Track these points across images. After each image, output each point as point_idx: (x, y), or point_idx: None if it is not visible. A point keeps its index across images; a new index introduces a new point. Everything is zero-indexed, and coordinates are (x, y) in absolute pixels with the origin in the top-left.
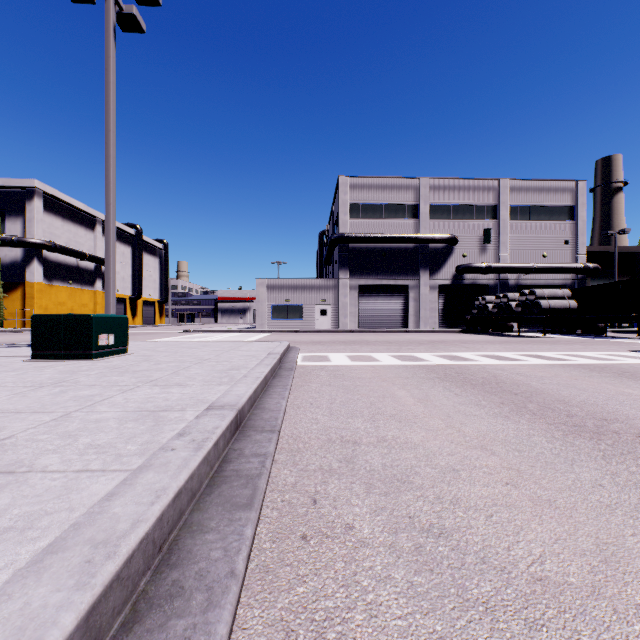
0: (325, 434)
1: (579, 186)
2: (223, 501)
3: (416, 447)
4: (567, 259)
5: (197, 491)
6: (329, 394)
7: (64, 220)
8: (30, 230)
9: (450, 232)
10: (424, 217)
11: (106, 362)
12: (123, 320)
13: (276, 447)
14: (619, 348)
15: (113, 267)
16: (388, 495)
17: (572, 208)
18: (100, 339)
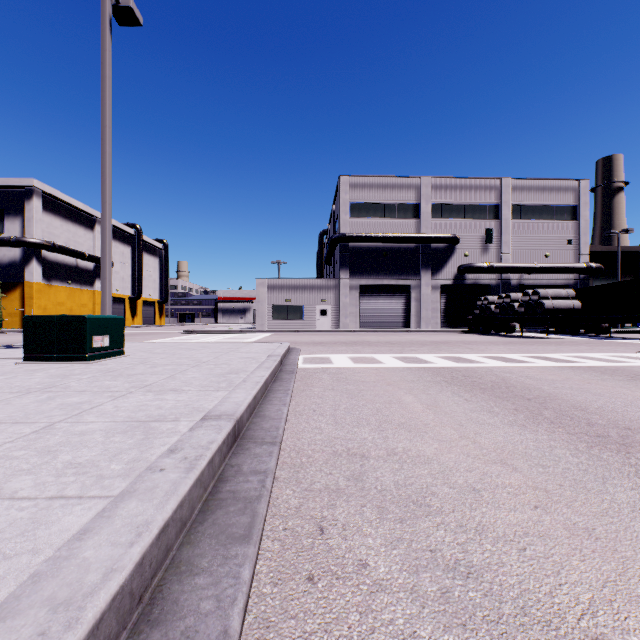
0: (330, 446)
1: (582, 185)
2: (217, 532)
3: (430, 461)
4: (570, 259)
5: (188, 519)
6: (332, 399)
7: (63, 220)
8: (29, 230)
9: (452, 232)
10: (425, 216)
11: (100, 365)
12: (119, 321)
13: (277, 462)
14: (626, 349)
15: (109, 266)
16: (404, 522)
17: (575, 207)
18: (95, 341)
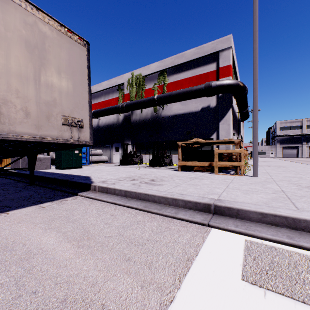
0: None
1: None
2: None
3: None
4: None
5: None
6: None
7: None
8: None
9: None
10: (304, 128)
11: None
12: None
13: None
14: None
15: None
16: None
17: None
18: None
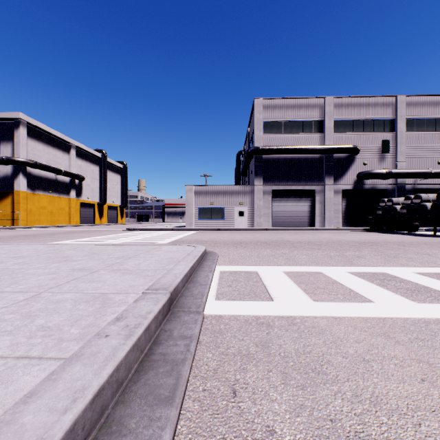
0: None
1: None
2: None
3: None
4: None
5: None
6: None
7: (45, 145)
8: (17, 151)
9: (352, 143)
10: (329, 131)
11: None
12: None
13: None
14: None
15: None
16: None
17: None
18: None
